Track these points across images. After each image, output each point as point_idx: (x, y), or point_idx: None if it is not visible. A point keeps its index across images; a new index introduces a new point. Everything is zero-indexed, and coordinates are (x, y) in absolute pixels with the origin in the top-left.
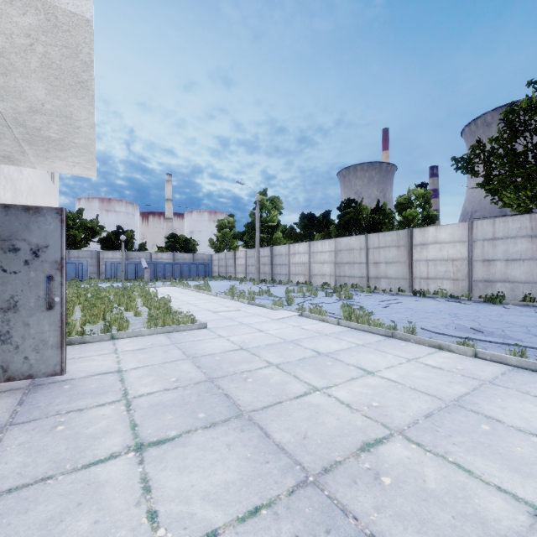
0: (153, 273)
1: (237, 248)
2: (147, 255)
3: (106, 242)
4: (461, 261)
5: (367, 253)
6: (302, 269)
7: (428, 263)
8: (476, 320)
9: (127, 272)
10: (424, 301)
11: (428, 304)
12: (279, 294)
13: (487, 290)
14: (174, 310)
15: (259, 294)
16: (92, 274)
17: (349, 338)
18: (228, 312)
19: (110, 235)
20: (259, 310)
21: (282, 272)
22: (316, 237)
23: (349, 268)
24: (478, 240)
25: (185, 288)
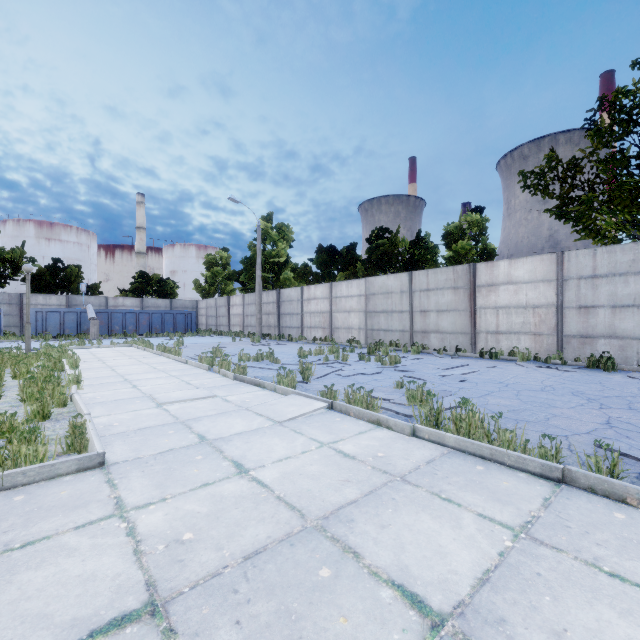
0: (107, 327)
1: (233, 293)
2: (101, 301)
3: (34, 280)
4: (547, 308)
5: (412, 298)
6: (320, 320)
7: (498, 311)
8: (635, 407)
9: (63, 324)
10: (506, 367)
11: (518, 374)
12: (289, 358)
13: (584, 350)
14: (73, 401)
15: (257, 359)
16: (11, 328)
17: (468, 494)
18: (189, 402)
19: (43, 271)
20: (251, 395)
21: (292, 324)
22: (339, 277)
23: (386, 319)
24: (571, 278)
25: (145, 349)
